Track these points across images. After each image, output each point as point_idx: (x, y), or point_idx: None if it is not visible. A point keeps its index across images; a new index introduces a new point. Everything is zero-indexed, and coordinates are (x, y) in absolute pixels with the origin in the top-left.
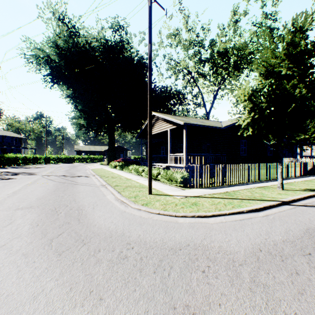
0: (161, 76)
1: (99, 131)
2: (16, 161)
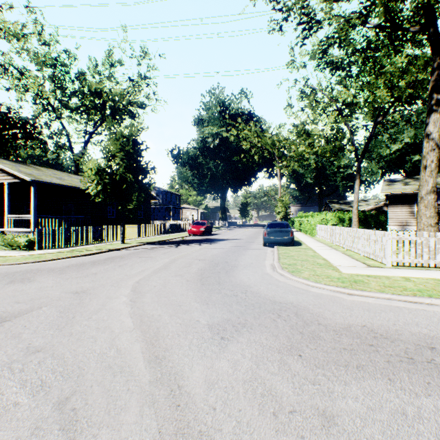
0: None
1: None
2: None
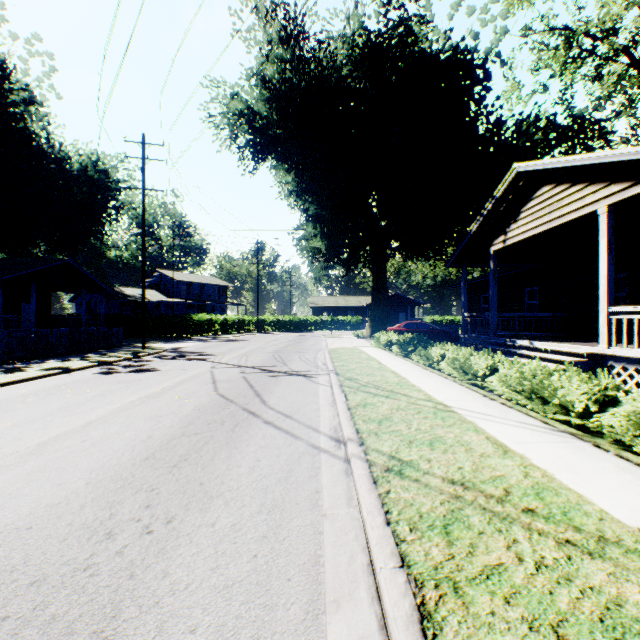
0: (515, 89)
1: (353, 262)
2: (210, 326)
